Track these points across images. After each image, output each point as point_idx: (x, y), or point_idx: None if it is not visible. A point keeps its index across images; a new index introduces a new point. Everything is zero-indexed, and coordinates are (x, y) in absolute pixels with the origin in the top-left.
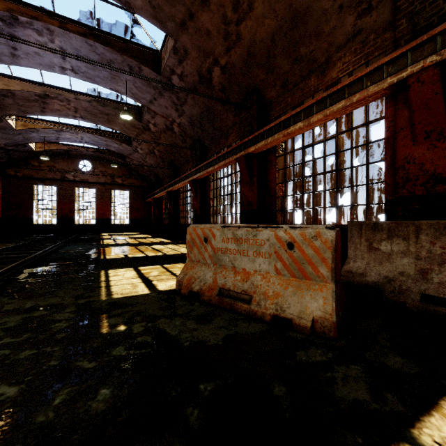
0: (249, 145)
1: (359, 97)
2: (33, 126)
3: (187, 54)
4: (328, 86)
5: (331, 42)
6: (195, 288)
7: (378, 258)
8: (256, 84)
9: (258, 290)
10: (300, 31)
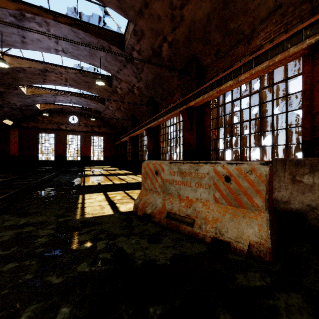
0: (189, 101)
1: (280, 57)
2: (38, 92)
3: (143, 35)
4: (253, 52)
5: (255, 16)
6: (148, 211)
7: (300, 189)
8: (195, 54)
9: (200, 216)
10: (230, 10)
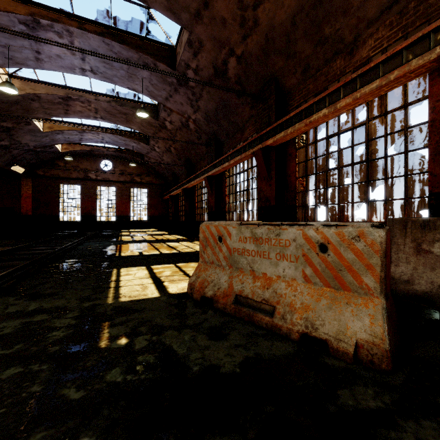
0: (266, 138)
1: (398, 73)
2: (58, 128)
3: (202, 46)
4: (357, 68)
5: (361, 17)
6: (208, 293)
7: (429, 262)
8: (274, 73)
9: (283, 301)
10: (324, 9)
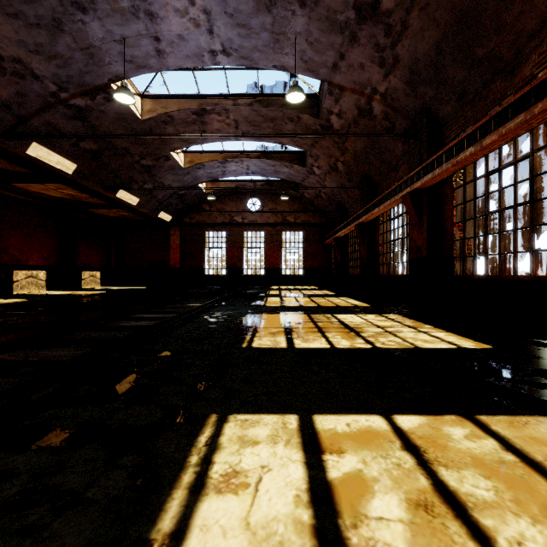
0: None
1: None
2: (198, 161)
3: None
4: None
5: None
6: None
7: None
8: None
9: None
10: None
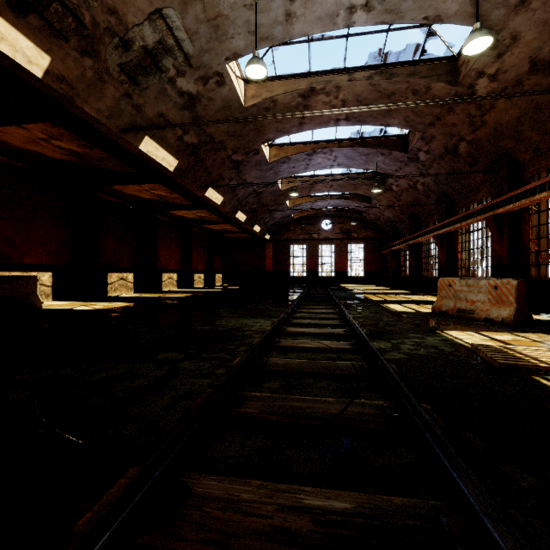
0: (497, 207)
1: None
2: (298, 202)
3: (434, 138)
4: None
5: None
6: (443, 309)
7: None
8: (505, 150)
9: (478, 309)
10: (545, 114)
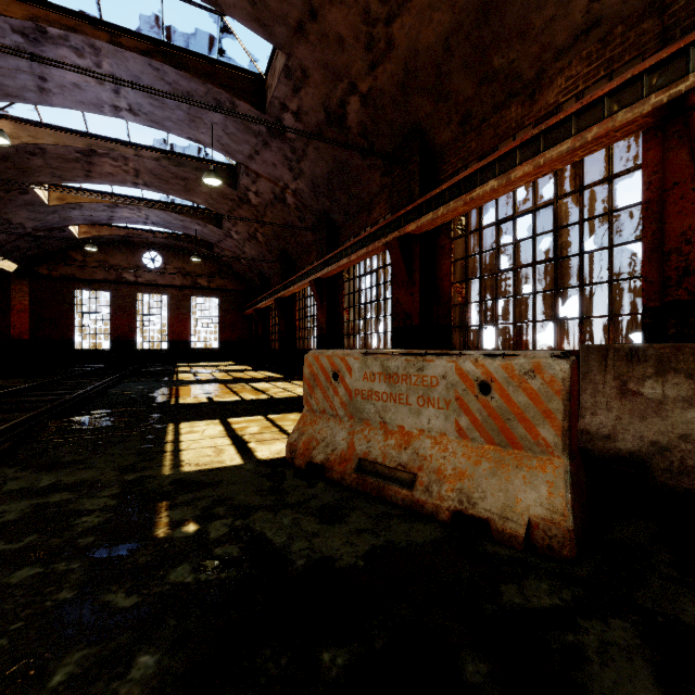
0: (406, 222)
1: (597, 131)
2: (73, 200)
3: (307, 78)
4: (540, 119)
5: (546, 43)
6: (317, 457)
7: (637, 409)
8: (417, 122)
9: (427, 466)
10: (492, 29)
